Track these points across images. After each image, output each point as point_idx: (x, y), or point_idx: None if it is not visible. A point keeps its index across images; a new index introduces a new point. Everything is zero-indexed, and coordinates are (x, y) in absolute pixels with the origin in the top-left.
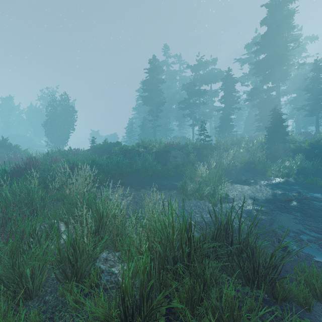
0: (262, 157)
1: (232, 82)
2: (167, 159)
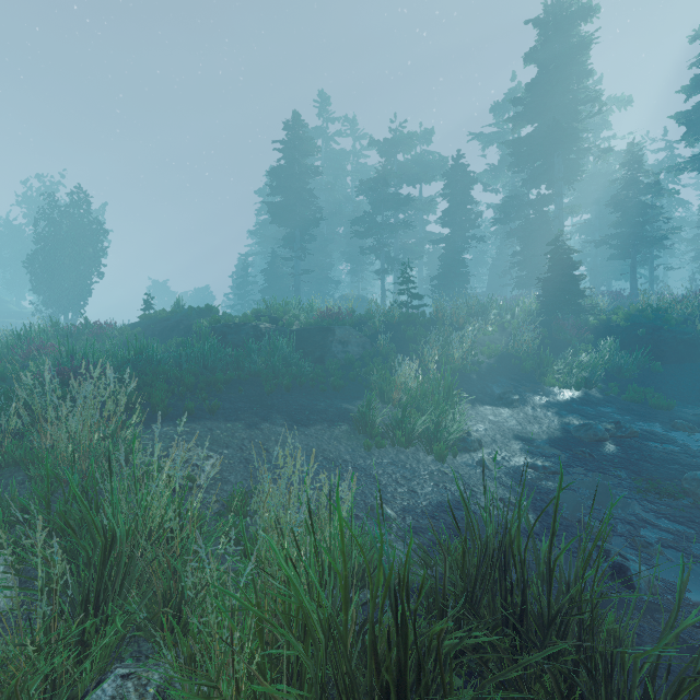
0: (533, 343)
1: (466, 182)
2: (327, 348)
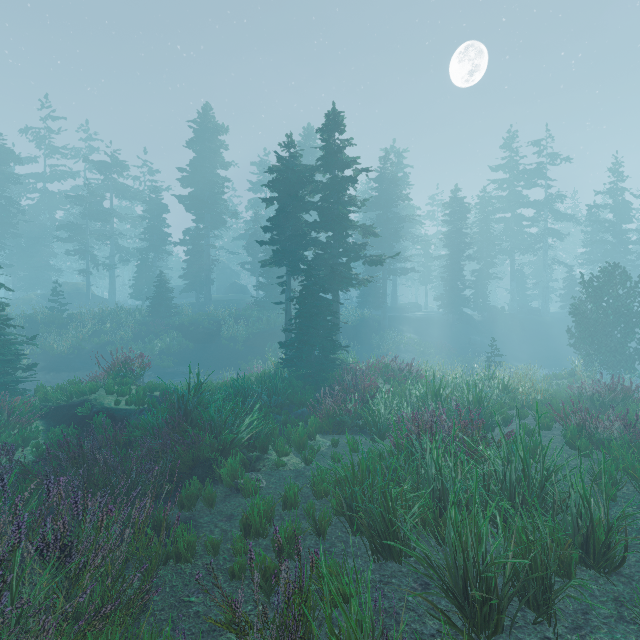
0: (129, 335)
1: (160, 211)
2: None
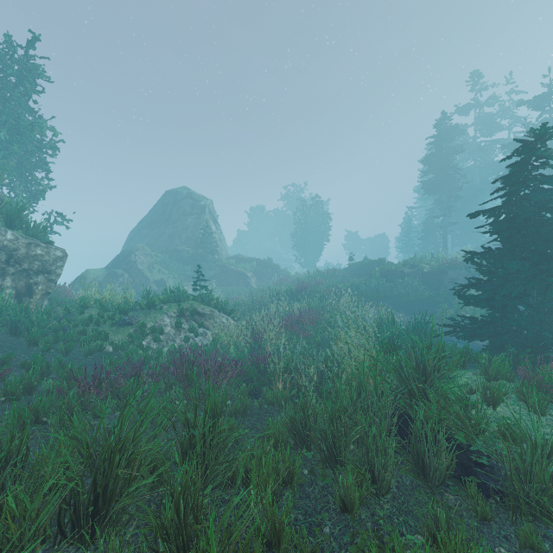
0: None
1: None
2: (441, 282)
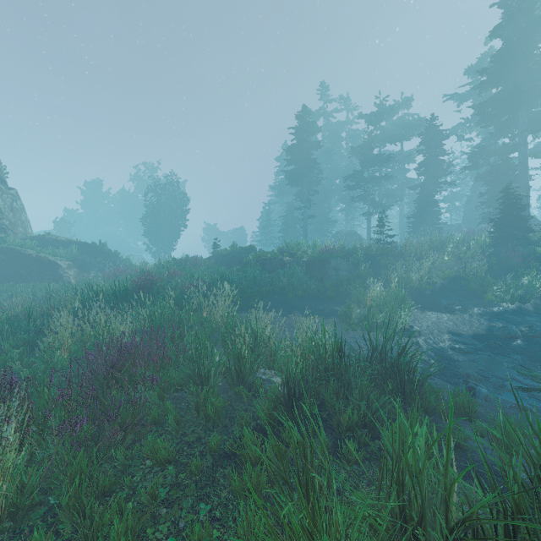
0: (481, 269)
1: (439, 139)
2: (325, 273)
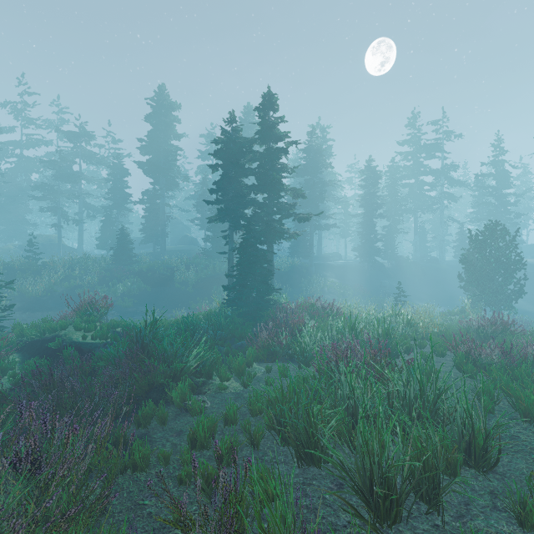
0: (95, 280)
1: (122, 175)
2: None
